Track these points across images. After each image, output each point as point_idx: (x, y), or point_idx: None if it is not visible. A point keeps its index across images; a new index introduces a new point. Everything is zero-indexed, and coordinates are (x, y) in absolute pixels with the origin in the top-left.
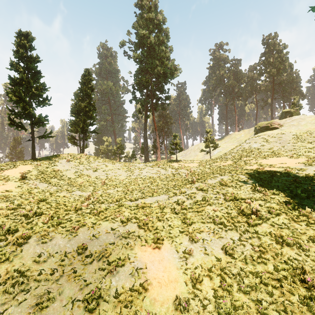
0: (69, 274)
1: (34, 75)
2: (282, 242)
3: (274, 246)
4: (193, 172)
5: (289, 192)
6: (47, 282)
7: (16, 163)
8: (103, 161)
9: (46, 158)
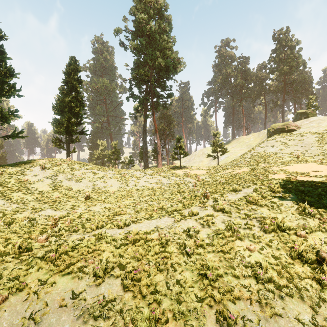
0: None
1: None
2: None
3: None
4: (202, 181)
5: None
6: None
7: None
8: (91, 168)
9: (13, 165)
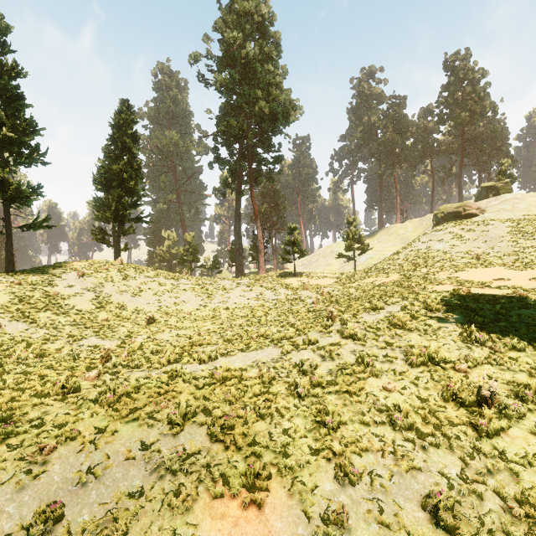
0: None
1: (9, 101)
2: None
3: None
4: (327, 295)
5: None
6: None
7: None
8: (154, 275)
9: (36, 270)
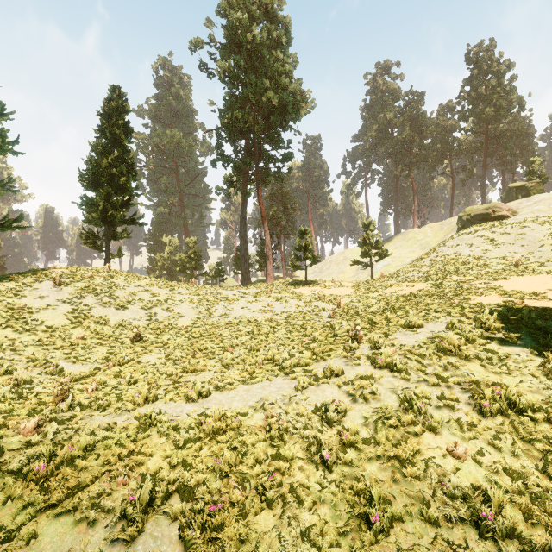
0: None
1: None
2: None
3: None
4: (345, 307)
5: None
6: None
7: None
8: (147, 283)
9: (4, 278)
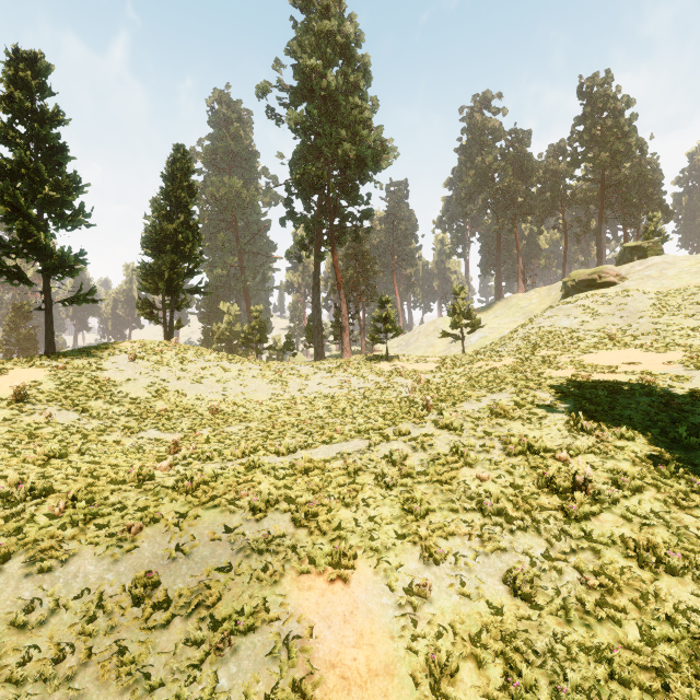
0: (104, 659)
1: (50, 154)
2: (655, 564)
3: (637, 573)
4: (426, 383)
5: (657, 432)
6: (42, 685)
7: (7, 363)
8: (216, 358)
9: (79, 352)
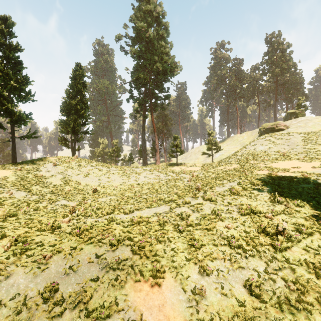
0: None
1: (14, 65)
2: None
3: (316, 282)
4: (196, 176)
5: (315, 203)
6: None
7: None
8: (96, 164)
9: (28, 162)
